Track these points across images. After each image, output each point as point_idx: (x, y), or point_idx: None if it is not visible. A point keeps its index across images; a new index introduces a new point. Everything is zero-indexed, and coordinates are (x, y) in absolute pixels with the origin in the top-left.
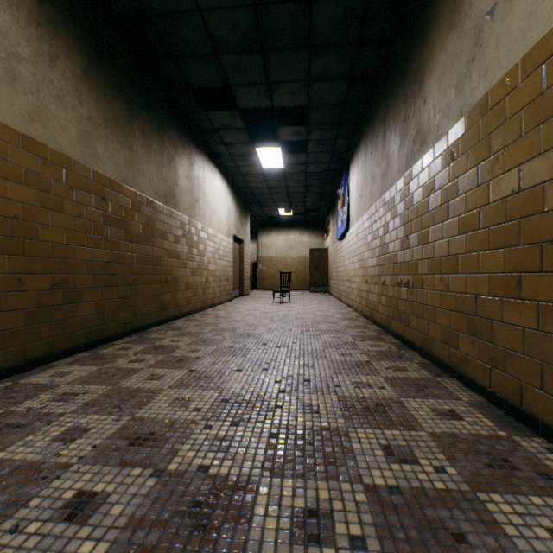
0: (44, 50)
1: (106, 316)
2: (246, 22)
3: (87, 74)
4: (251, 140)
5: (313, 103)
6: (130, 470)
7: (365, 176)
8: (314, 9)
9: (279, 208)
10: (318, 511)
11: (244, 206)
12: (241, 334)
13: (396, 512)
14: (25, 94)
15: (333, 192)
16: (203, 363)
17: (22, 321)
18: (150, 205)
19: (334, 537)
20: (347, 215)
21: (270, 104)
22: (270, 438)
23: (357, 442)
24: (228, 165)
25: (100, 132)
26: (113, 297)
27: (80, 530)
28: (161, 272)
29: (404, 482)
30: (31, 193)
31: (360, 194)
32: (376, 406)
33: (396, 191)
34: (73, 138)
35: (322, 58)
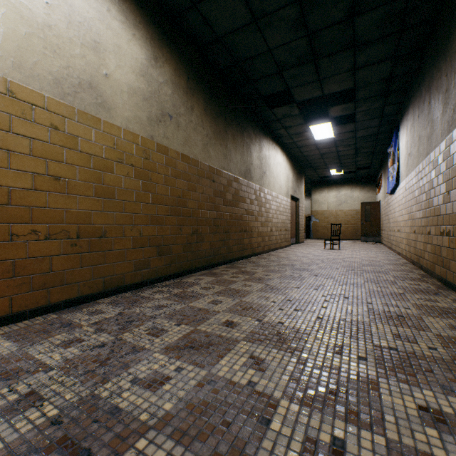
0: (189, 106)
1: (214, 251)
2: (302, 47)
3: (206, 110)
4: (305, 120)
5: (358, 84)
6: (245, 317)
7: (413, 137)
8: (356, 21)
9: (330, 169)
10: (342, 346)
11: (299, 171)
12: (298, 268)
13: (390, 355)
14: (182, 132)
15: (384, 150)
16: (273, 282)
17: (181, 250)
18: (236, 181)
19: (349, 355)
20: (397, 172)
21: (320, 93)
22: (317, 319)
23: (375, 329)
24: (286, 142)
25: (211, 142)
26: (217, 240)
27: (232, 330)
28: (242, 224)
29: (402, 348)
30: (184, 183)
31: (408, 153)
32: (397, 316)
33: (439, 152)
34: (200, 149)
35: (366, 51)
